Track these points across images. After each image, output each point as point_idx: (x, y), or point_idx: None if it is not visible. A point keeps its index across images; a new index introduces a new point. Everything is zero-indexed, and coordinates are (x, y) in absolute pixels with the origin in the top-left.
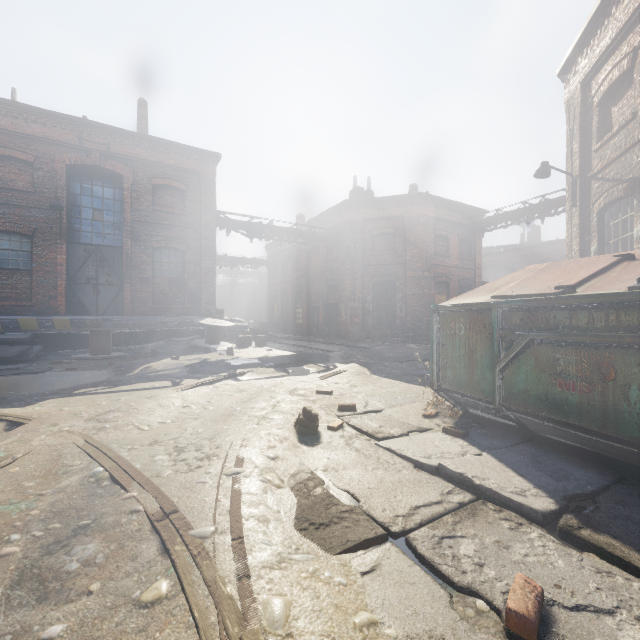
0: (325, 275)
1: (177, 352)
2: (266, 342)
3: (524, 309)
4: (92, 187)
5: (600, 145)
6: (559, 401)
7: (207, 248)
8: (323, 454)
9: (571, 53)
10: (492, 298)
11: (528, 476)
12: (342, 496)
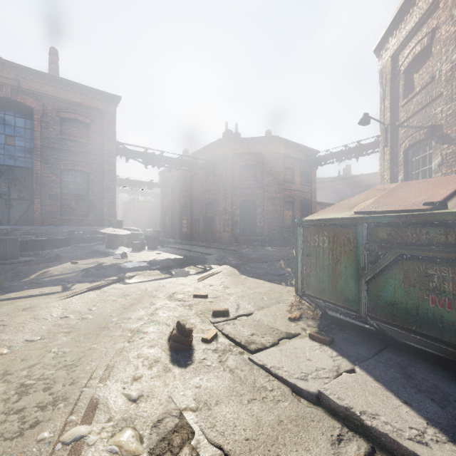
0: (204, 195)
1: (80, 256)
2: (157, 246)
3: (392, 224)
4: (4, 116)
5: (406, 101)
6: (432, 317)
7: (108, 171)
8: (195, 379)
9: (384, 34)
10: (355, 213)
11: (413, 403)
12: None
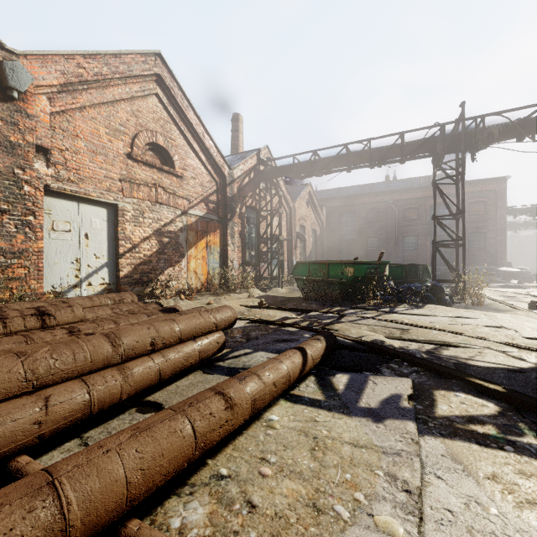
0: None
1: (485, 283)
2: None
3: None
4: (438, 211)
5: None
6: None
7: (500, 229)
8: None
9: None
10: None
11: None
12: None
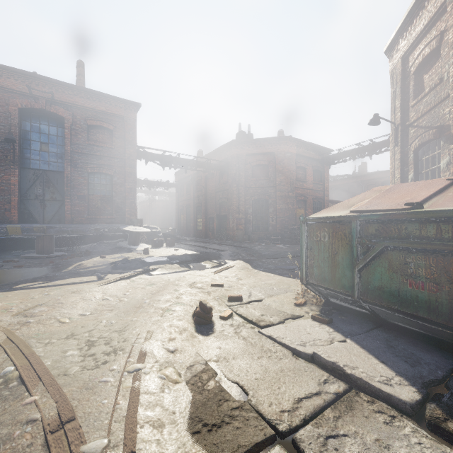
0: (218, 194)
1: (106, 251)
2: (174, 243)
3: (379, 221)
4: (40, 125)
5: (415, 102)
6: (410, 297)
7: (130, 173)
8: (216, 343)
9: (394, 36)
10: (351, 212)
11: (388, 362)
12: (232, 389)
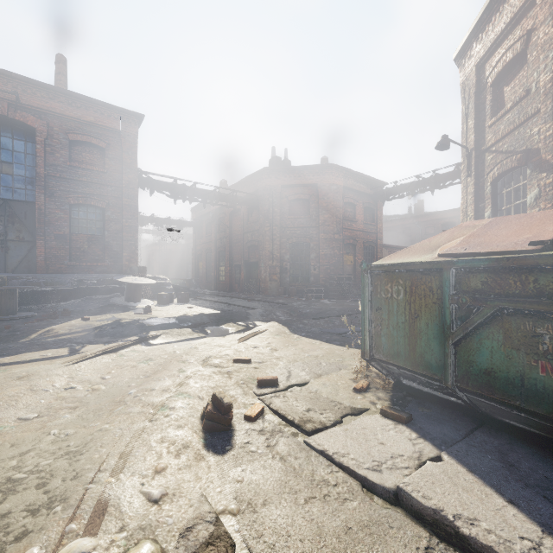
0: (246, 236)
1: (94, 311)
2: (188, 299)
3: (488, 270)
4: None
5: (494, 121)
6: (542, 389)
7: (129, 207)
8: (236, 471)
9: (467, 39)
10: (440, 256)
11: (520, 503)
12: None
